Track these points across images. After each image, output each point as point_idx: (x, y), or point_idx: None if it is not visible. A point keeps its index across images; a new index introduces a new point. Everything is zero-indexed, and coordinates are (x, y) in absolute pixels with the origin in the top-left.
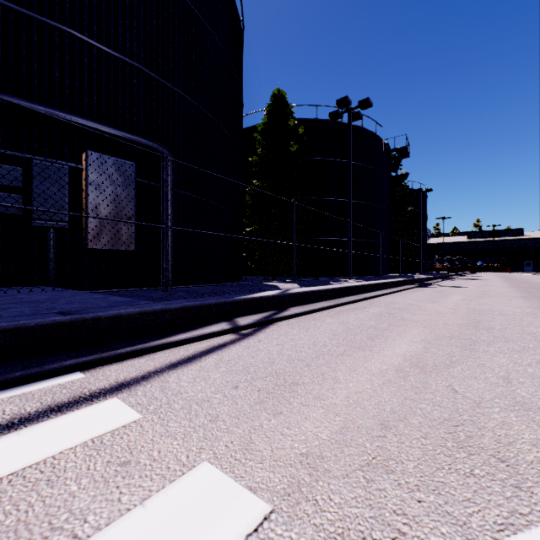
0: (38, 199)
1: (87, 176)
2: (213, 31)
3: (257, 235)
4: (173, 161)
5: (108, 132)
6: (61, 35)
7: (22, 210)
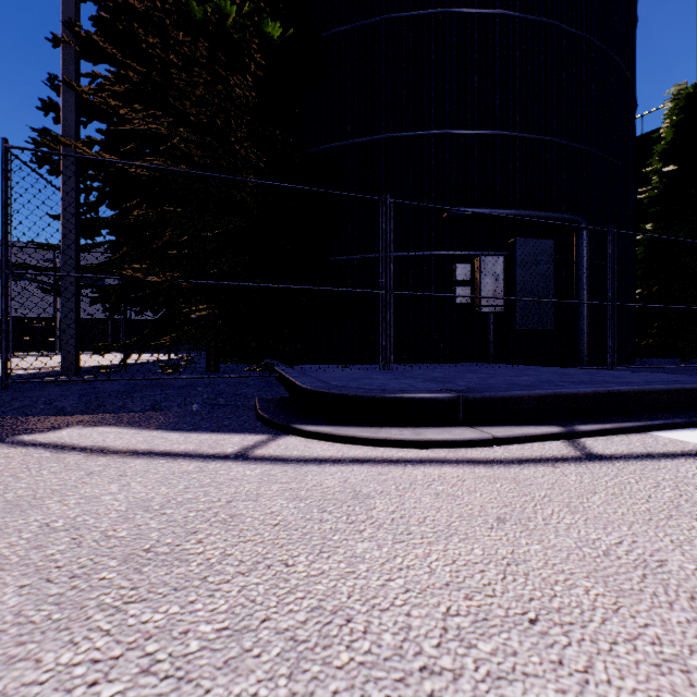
0: (483, 289)
1: (516, 262)
2: (617, 58)
3: (659, 301)
4: (588, 229)
5: (534, 217)
6: (493, 140)
7: (470, 299)
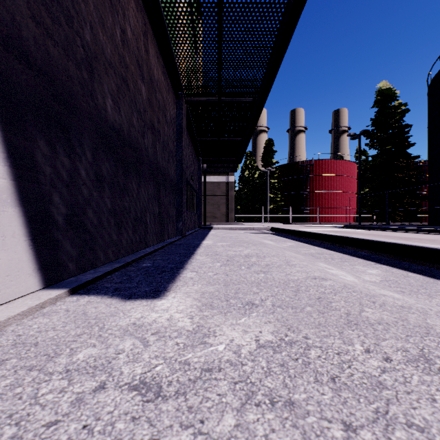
0: None
1: None
2: None
3: None
4: None
5: None
6: None
7: None
